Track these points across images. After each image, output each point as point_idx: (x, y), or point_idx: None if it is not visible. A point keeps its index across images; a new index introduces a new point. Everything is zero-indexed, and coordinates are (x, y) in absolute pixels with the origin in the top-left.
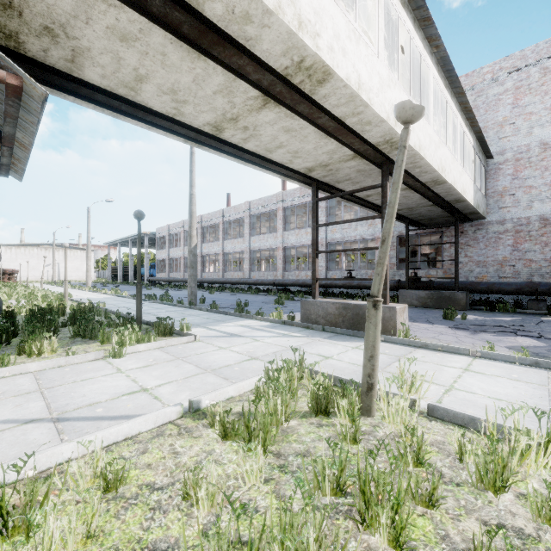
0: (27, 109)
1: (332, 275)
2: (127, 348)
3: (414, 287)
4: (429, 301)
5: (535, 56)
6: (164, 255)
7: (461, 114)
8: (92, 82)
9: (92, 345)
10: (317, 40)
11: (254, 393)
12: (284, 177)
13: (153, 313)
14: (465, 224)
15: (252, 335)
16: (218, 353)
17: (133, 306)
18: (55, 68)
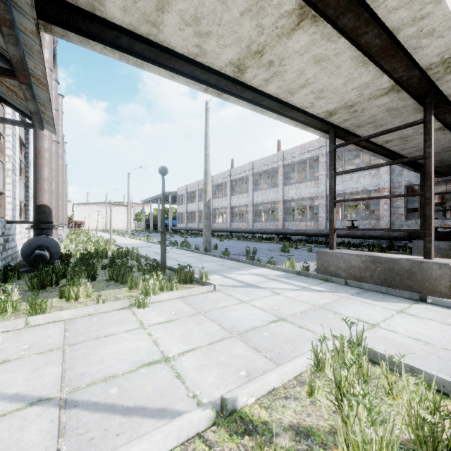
0: (19, 6)
1: None
2: (151, 297)
3: None
4: None
5: None
6: (183, 209)
7: None
8: (115, 21)
9: (122, 290)
10: None
11: (307, 390)
12: (300, 126)
13: (175, 258)
14: None
15: (270, 286)
16: (240, 308)
17: (159, 251)
18: (78, 7)
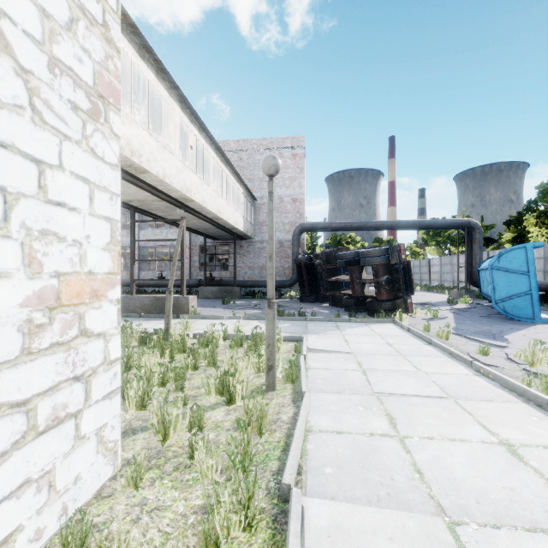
0: None
1: (145, 275)
2: None
3: (210, 285)
4: (219, 294)
5: (277, 144)
6: None
7: (234, 175)
8: None
9: None
10: (141, 158)
11: None
12: None
13: None
14: (243, 241)
15: None
16: None
17: None
18: None
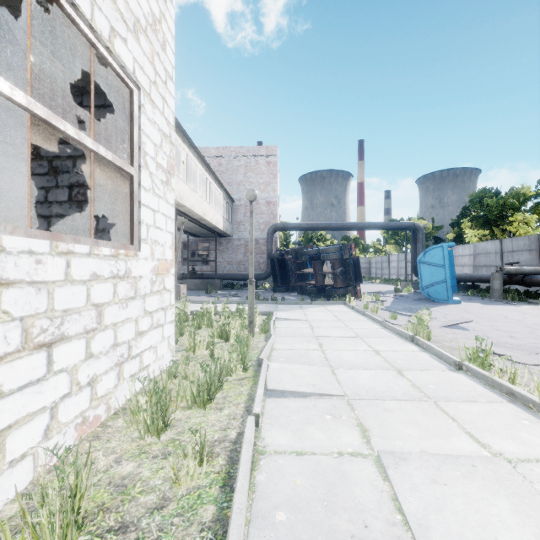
0: None
1: None
2: None
3: (193, 278)
4: (201, 286)
5: (253, 152)
6: None
7: (216, 181)
8: None
9: None
10: None
11: None
12: None
13: None
14: (222, 238)
15: None
16: None
17: None
18: None
